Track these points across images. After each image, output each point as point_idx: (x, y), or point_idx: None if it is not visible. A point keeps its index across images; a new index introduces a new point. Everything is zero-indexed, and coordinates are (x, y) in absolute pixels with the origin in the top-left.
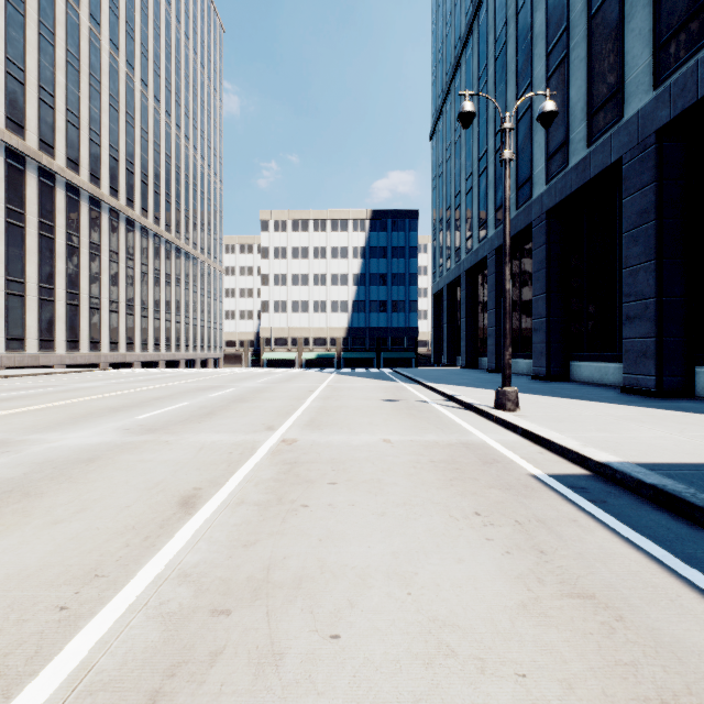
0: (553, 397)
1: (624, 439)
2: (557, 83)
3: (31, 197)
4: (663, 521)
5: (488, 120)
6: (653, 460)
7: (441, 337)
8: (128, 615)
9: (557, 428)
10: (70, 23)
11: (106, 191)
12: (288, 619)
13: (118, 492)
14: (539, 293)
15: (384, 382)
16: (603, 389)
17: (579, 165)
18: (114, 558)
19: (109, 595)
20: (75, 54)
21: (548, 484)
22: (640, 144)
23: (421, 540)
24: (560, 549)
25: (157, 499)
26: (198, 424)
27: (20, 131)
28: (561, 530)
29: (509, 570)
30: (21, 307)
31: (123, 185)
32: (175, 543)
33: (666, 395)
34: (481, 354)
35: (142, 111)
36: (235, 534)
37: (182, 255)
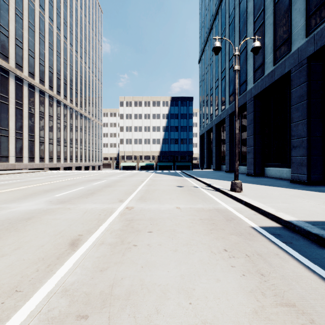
0: (258, 185)
1: (296, 207)
2: (258, 35)
3: (11, 90)
4: (324, 255)
5: (226, 54)
6: (313, 219)
7: (203, 155)
8: (28, 319)
9: (262, 201)
10: (30, 9)
11: (47, 87)
12: (120, 322)
13: (39, 237)
14: (250, 135)
15: (177, 177)
16: (281, 181)
17: (269, 74)
18: (29, 279)
19: (20, 305)
20: (32, 23)
21: (260, 232)
22: (299, 63)
23: (196, 267)
24: (272, 273)
25: (58, 241)
26: (86, 198)
27: (6, 59)
28: (271, 260)
29: (245, 287)
30: (7, 141)
31: (55, 84)
32: (63, 269)
33: (312, 184)
34: (222, 164)
35: (64, 50)
36: (97, 263)
37: (83, 117)
